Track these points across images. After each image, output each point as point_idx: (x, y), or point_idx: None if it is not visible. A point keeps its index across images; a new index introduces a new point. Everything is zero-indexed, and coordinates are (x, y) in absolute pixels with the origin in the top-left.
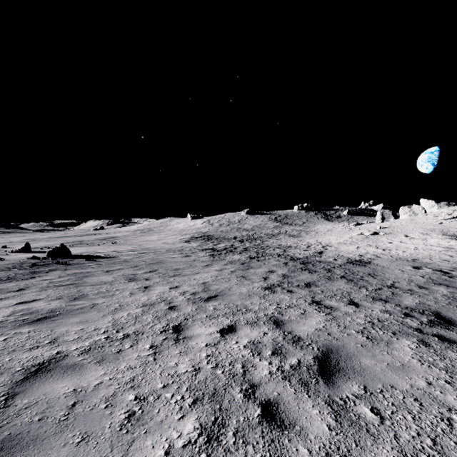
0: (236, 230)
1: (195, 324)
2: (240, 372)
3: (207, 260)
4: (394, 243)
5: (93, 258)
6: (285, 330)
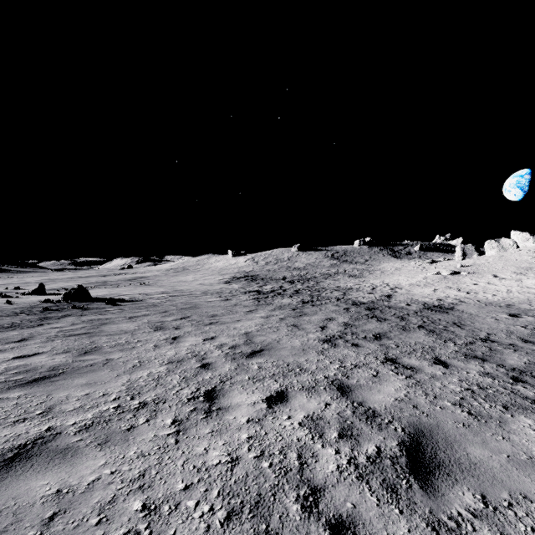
0: (286, 269)
1: (233, 389)
2: (295, 465)
3: (251, 304)
4: (480, 285)
5: (116, 302)
6: (354, 399)
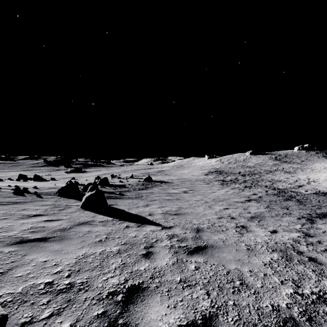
0: (241, 167)
1: (215, 206)
2: (227, 214)
3: (219, 186)
4: None
5: (163, 183)
6: (246, 210)
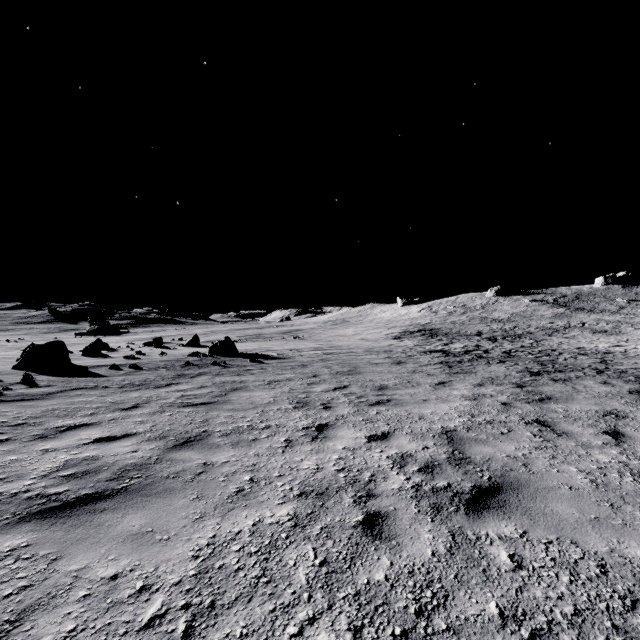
0: (479, 321)
1: None
2: None
3: (438, 372)
4: None
5: (261, 359)
6: None
